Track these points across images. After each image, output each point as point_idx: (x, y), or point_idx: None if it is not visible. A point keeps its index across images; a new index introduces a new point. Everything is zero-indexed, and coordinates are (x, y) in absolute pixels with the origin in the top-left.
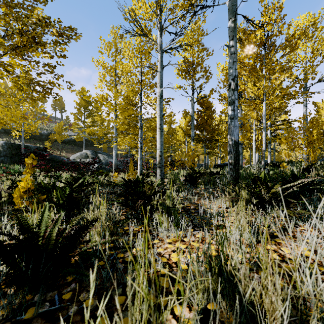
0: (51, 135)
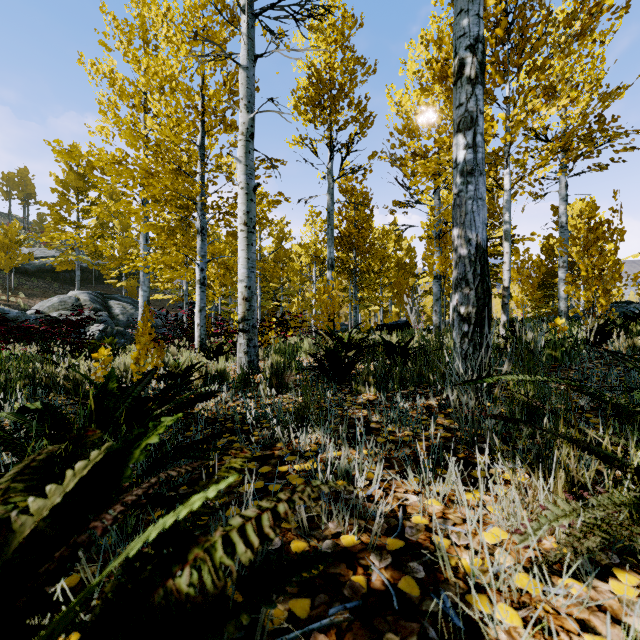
0: None
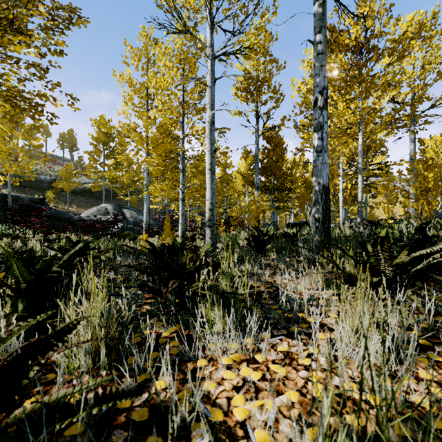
0: (56, 183)
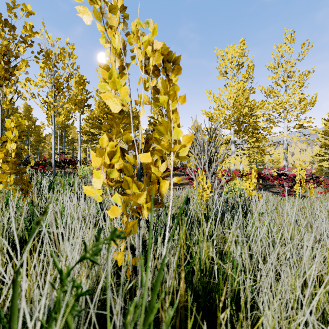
0: None
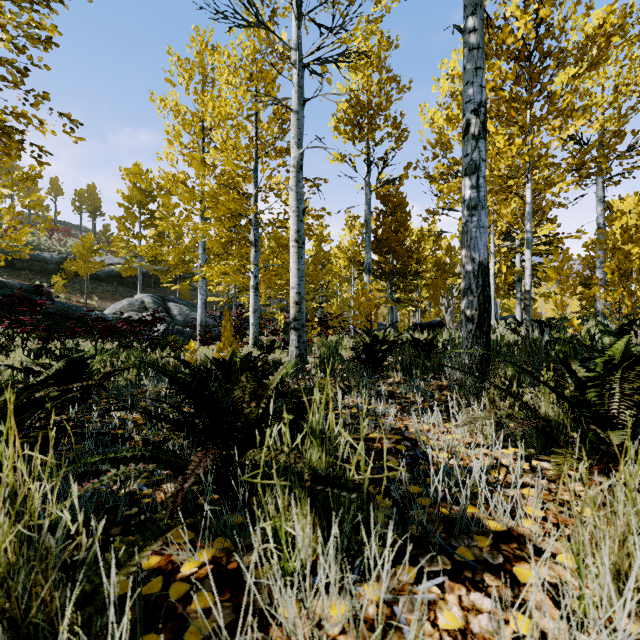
0: (68, 264)
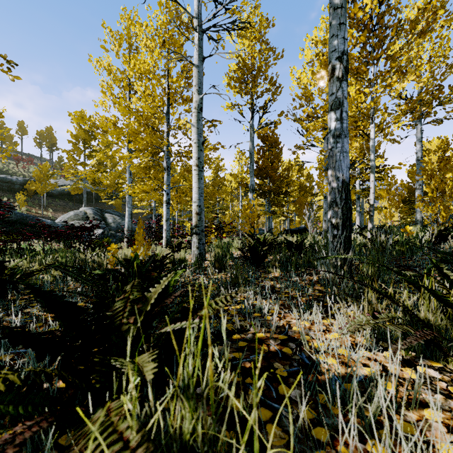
0: (30, 184)
